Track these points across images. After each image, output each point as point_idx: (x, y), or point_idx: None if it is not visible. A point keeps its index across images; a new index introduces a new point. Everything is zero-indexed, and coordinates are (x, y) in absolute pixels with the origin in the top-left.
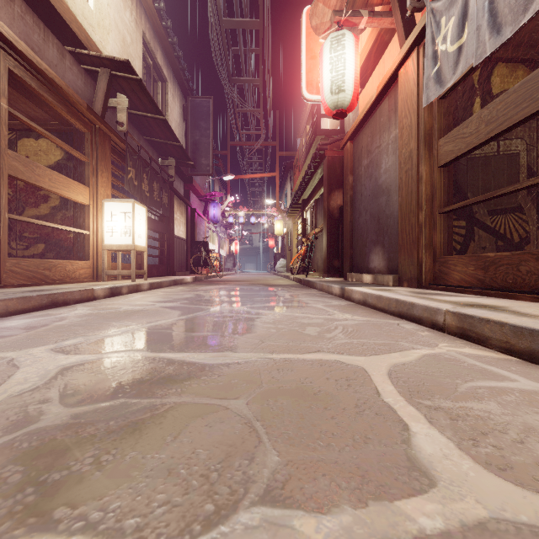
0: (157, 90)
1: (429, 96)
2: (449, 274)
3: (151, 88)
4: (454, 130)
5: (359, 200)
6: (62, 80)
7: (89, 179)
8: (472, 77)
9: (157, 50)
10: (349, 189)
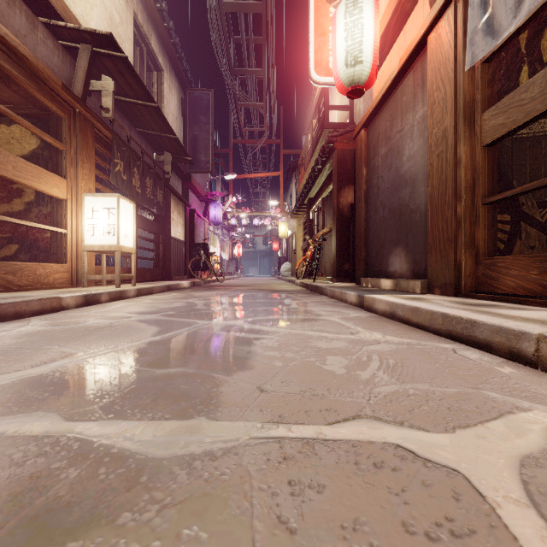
0: (151, 79)
1: (476, 54)
2: (498, 280)
3: (144, 77)
4: (506, 98)
5: (375, 194)
6: (33, 54)
7: (67, 170)
8: (519, 41)
9: (152, 36)
10: (363, 182)
